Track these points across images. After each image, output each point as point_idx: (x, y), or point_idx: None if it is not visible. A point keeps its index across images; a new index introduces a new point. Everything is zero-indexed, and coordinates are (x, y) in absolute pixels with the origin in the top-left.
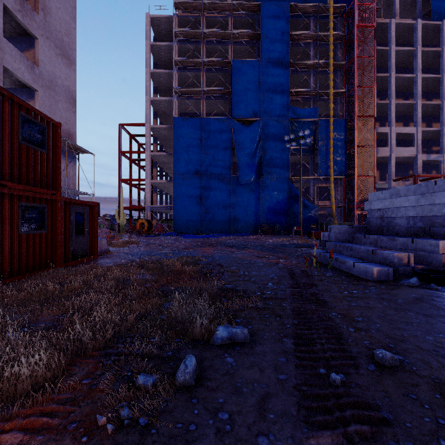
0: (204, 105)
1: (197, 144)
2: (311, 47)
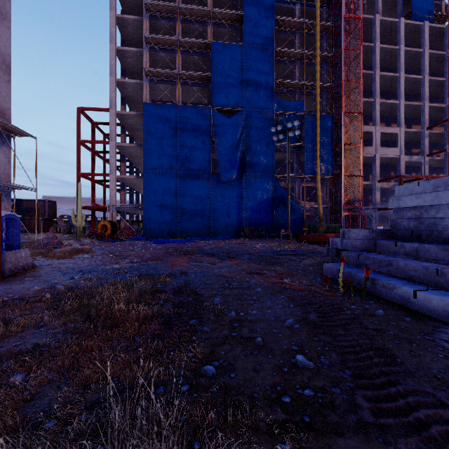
0: (180, 91)
1: (172, 134)
2: (296, 36)
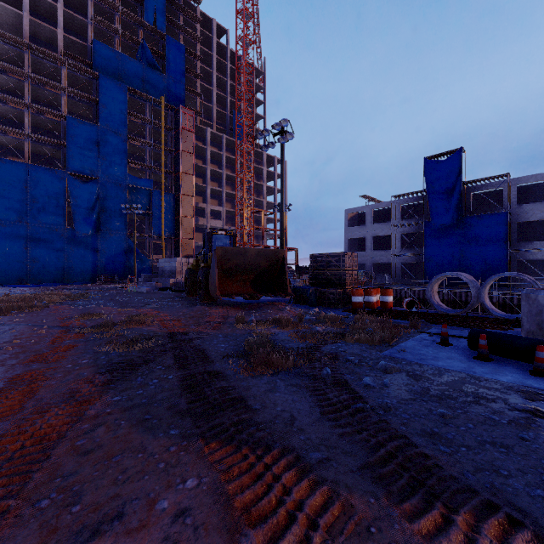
0: (30, 148)
1: (22, 190)
2: (147, 127)
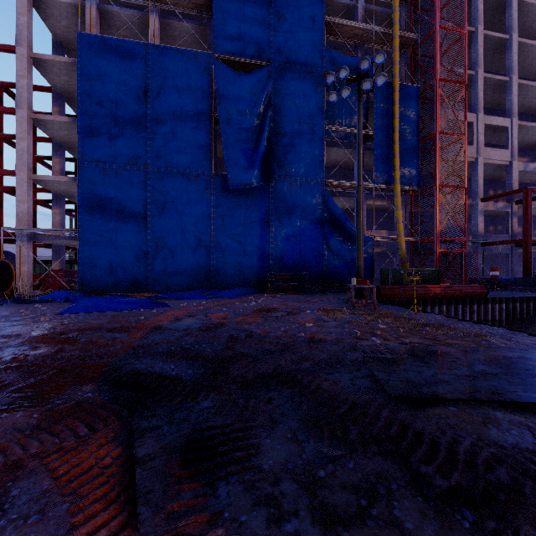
0: (157, 26)
1: (137, 98)
2: None
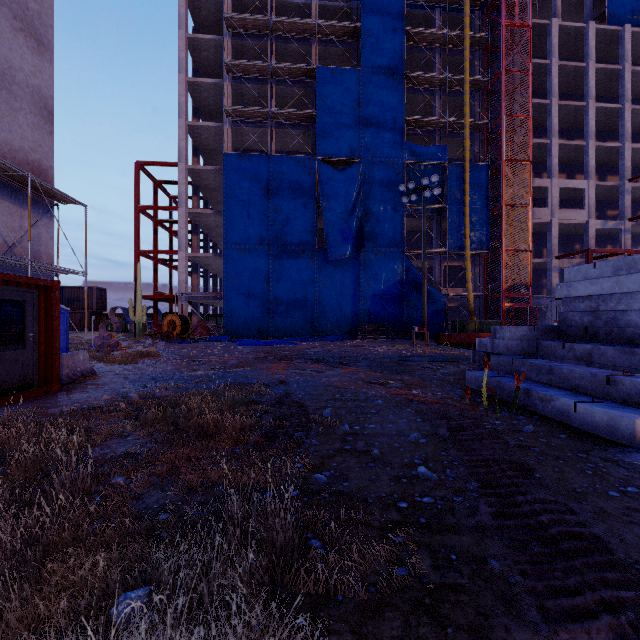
0: (273, 136)
1: (262, 196)
2: (436, 54)
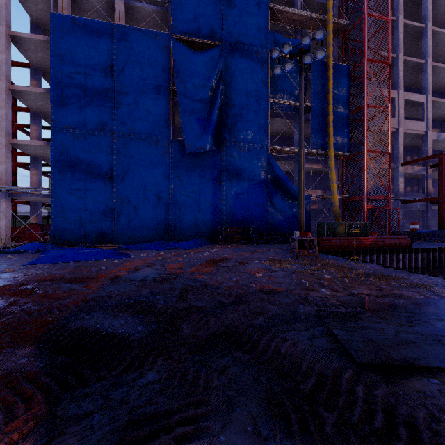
0: (122, 10)
1: (104, 72)
2: None
